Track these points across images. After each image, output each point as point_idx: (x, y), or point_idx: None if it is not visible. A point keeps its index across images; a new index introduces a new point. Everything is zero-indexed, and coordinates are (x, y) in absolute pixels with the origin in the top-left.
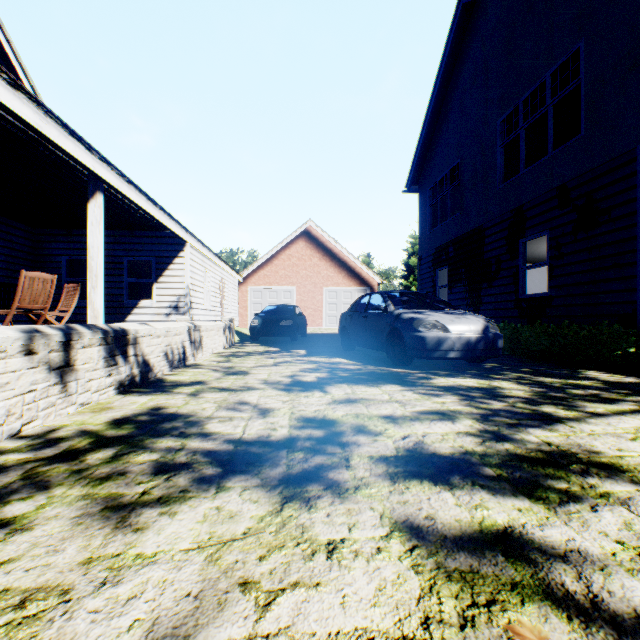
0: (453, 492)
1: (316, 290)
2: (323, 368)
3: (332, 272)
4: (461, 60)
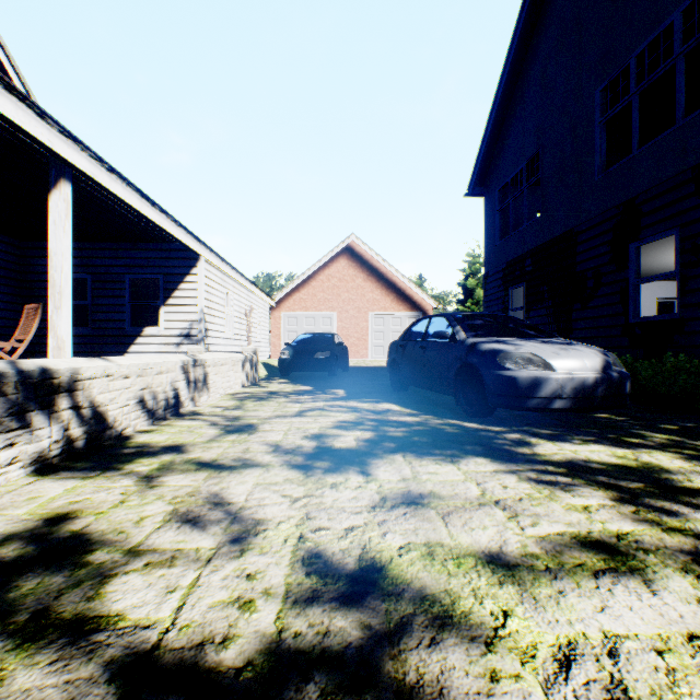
0: None
1: (360, 316)
2: (366, 421)
3: (378, 295)
4: (542, 22)
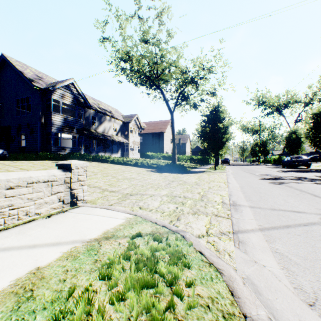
0: None
1: None
2: None
3: None
4: (3, 71)
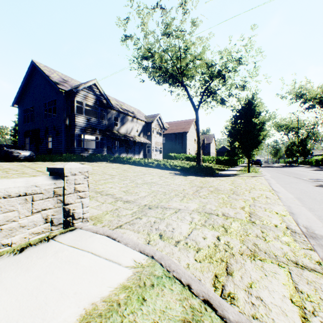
0: None
1: None
2: None
3: None
4: (34, 76)
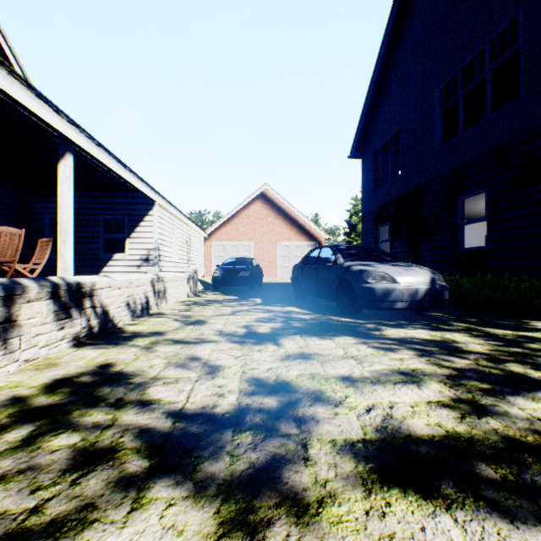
0: (454, 515)
1: (271, 245)
2: (277, 317)
3: (285, 229)
4: (401, 37)
